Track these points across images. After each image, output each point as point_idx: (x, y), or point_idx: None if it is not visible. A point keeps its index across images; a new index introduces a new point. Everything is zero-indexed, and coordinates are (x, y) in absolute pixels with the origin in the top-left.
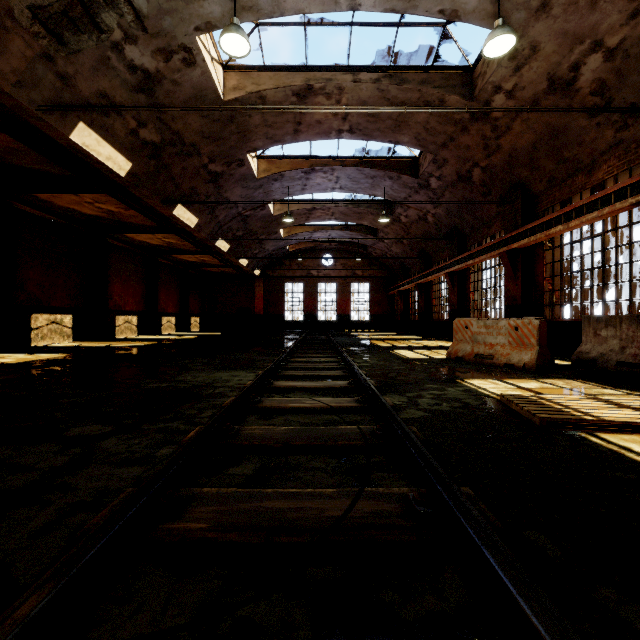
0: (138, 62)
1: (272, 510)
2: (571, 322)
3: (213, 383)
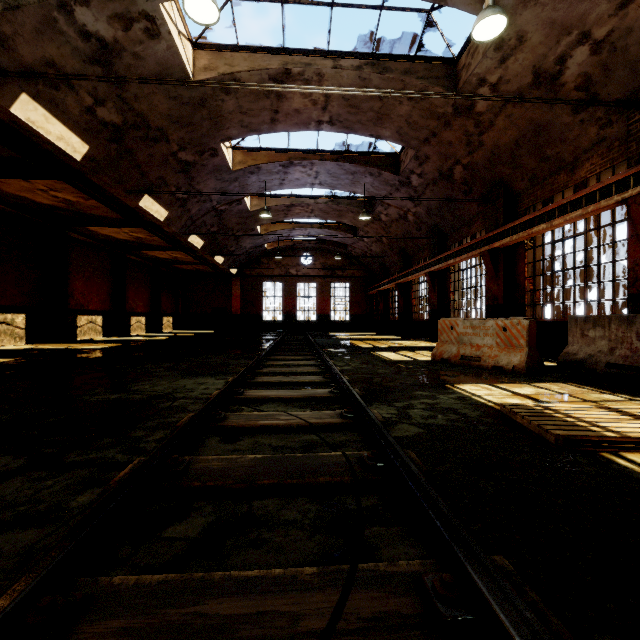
0: (92, 28)
1: (216, 622)
2: (553, 322)
3: (174, 393)
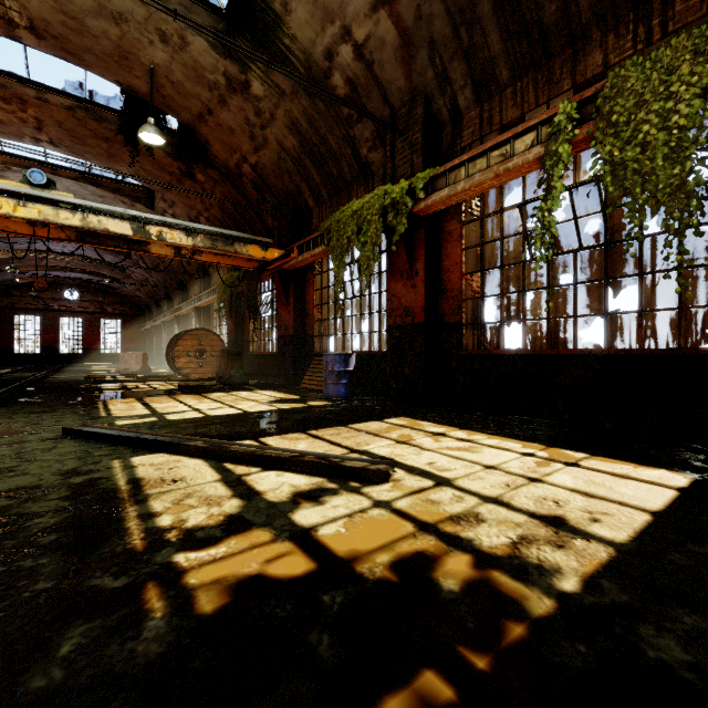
0: None
1: None
2: None
3: None
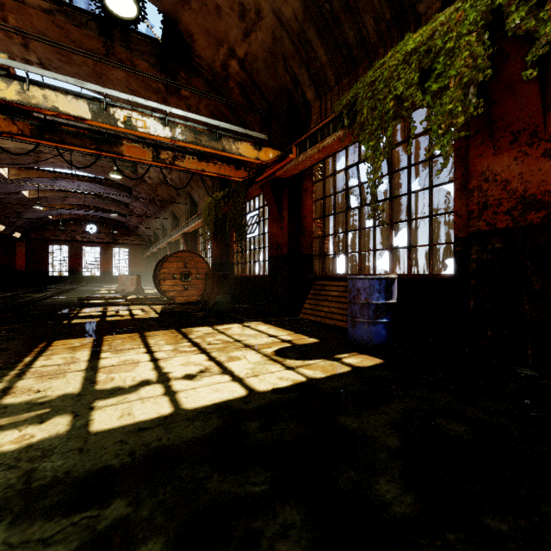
0: None
1: None
2: None
3: None
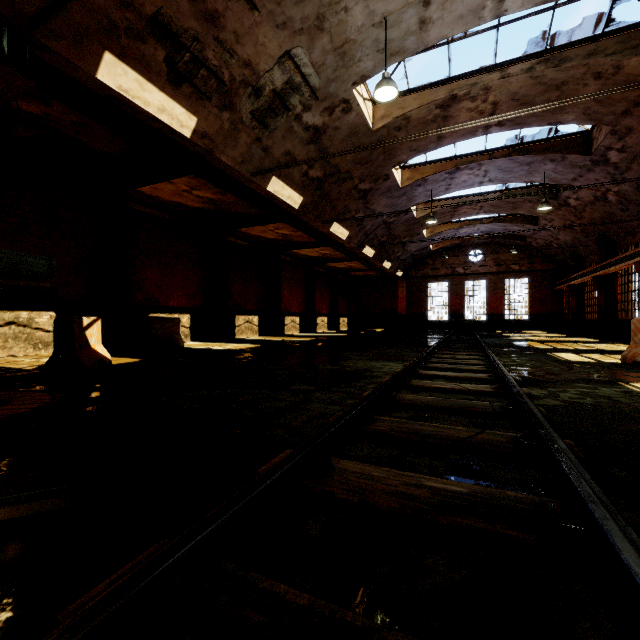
0: (311, 123)
1: (423, 429)
2: None
3: (370, 369)
